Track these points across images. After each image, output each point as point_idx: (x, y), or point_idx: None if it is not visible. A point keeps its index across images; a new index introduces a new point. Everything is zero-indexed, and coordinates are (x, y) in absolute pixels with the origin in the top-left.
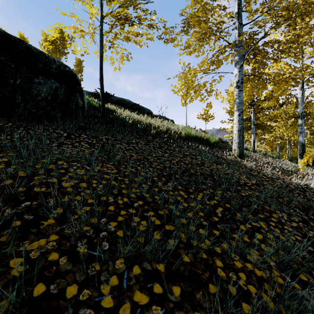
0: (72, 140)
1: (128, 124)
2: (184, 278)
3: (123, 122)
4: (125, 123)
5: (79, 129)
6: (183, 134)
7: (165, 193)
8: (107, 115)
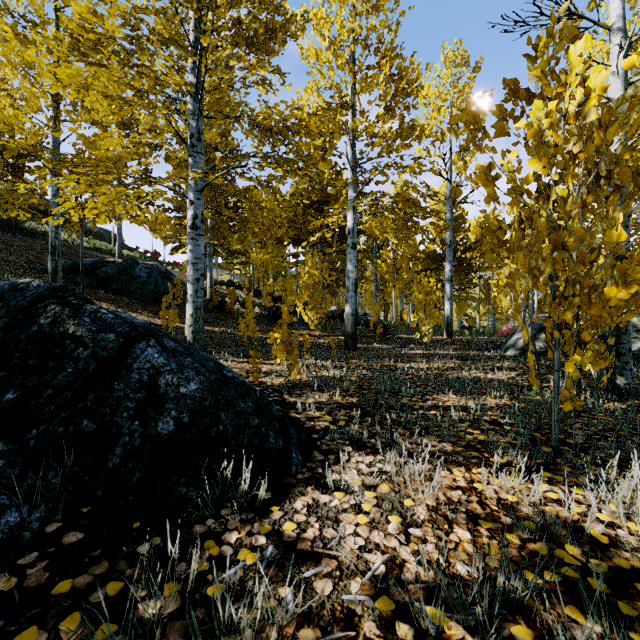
0: (6, 235)
1: (37, 232)
2: (43, 255)
3: (33, 231)
4: (34, 232)
5: (4, 231)
6: (86, 244)
7: (46, 251)
8: (17, 224)
